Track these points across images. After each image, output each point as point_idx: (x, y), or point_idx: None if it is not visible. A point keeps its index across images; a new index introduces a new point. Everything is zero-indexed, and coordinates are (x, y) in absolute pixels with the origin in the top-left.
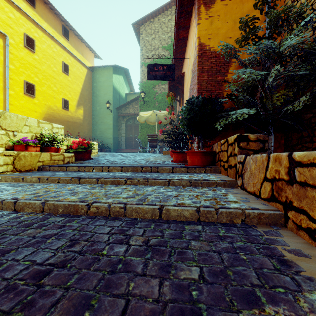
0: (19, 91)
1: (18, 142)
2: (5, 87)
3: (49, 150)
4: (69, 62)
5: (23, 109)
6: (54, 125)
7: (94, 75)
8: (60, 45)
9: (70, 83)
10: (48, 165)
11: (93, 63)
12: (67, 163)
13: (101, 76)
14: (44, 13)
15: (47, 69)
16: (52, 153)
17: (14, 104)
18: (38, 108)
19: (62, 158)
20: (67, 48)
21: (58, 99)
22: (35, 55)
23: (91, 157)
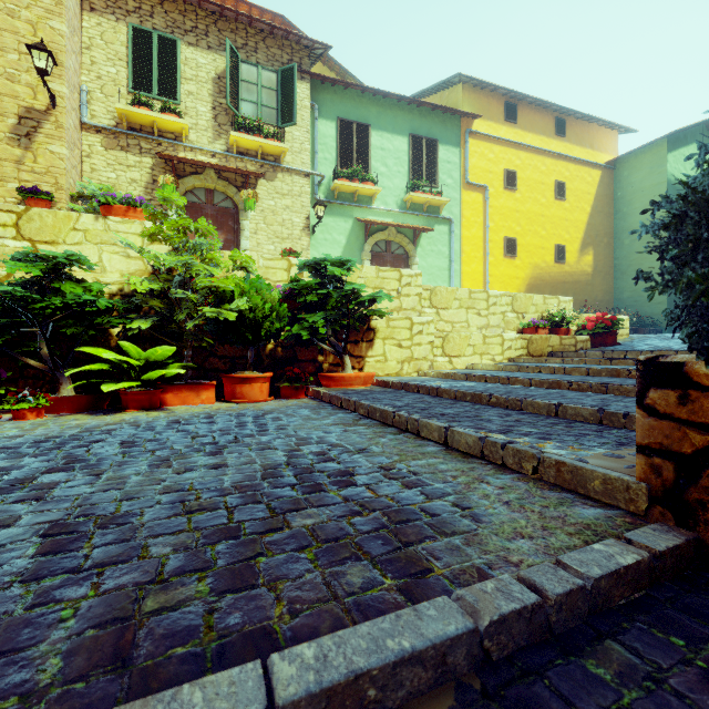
0: (498, 254)
1: (528, 325)
2: (484, 254)
3: (557, 333)
4: (565, 177)
5: (502, 279)
6: (561, 298)
7: (616, 176)
8: (552, 155)
9: (567, 213)
10: (559, 351)
11: (613, 151)
12: (579, 349)
13: (636, 171)
14: (527, 121)
15: (532, 207)
16: (562, 336)
17: (493, 275)
18: (520, 272)
19: (573, 342)
20: (563, 153)
21: (547, 249)
22: (516, 193)
23: (617, 342)
